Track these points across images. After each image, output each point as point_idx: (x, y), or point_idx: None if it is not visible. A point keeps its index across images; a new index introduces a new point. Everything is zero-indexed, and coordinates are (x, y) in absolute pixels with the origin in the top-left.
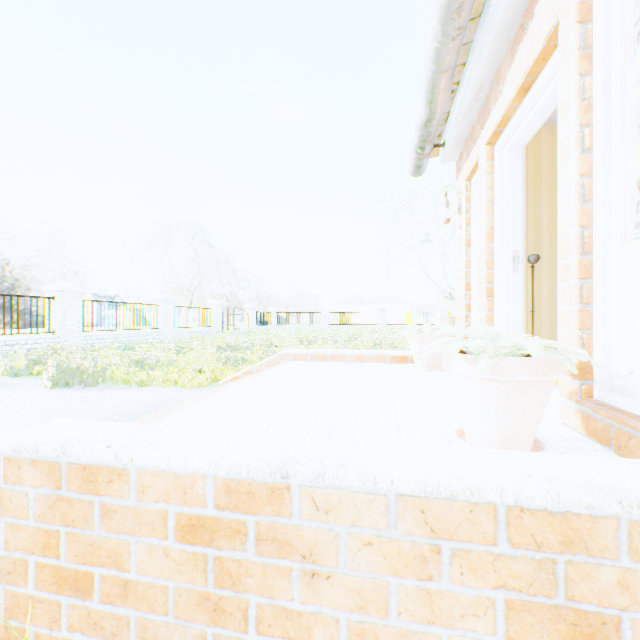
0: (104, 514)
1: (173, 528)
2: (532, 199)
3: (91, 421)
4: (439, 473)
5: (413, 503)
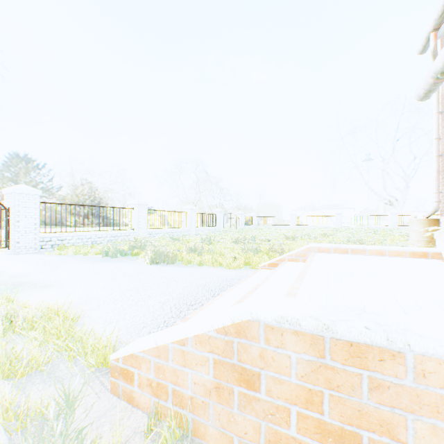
0: (373, 387)
1: None
2: None
3: (296, 299)
4: None
5: None
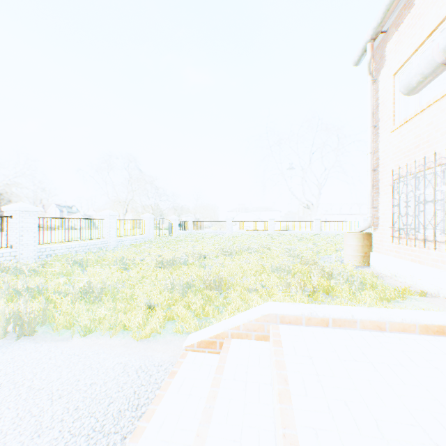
0: None
1: None
2: None
3: None
4: None
5: None
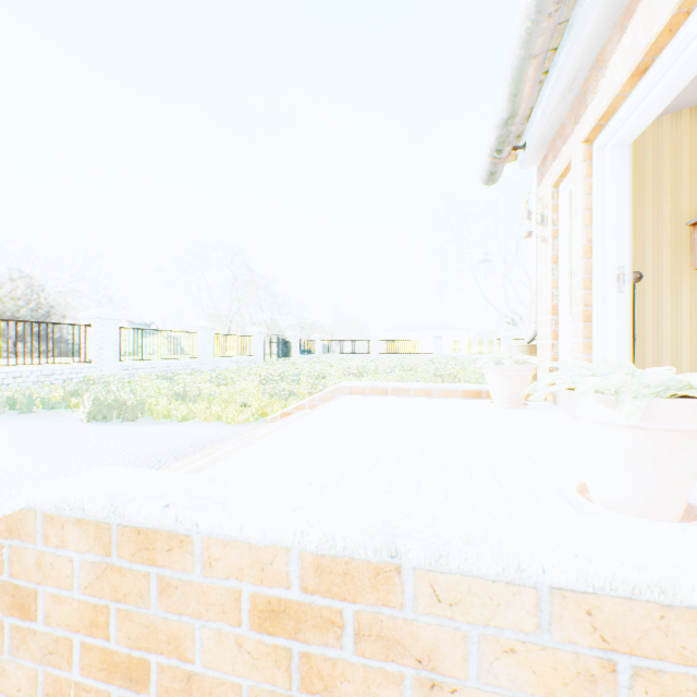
0: (162, 590)
1: (247, 612)
2: (632, 207)
3: (142, 470)
4: (606, 559)
5: (575, 600)
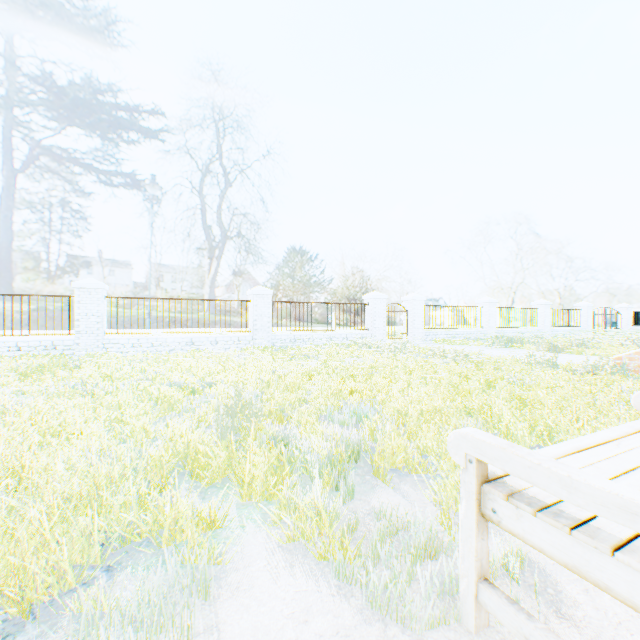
0: None
1: None
2: None
3: None
4: None
5: None
